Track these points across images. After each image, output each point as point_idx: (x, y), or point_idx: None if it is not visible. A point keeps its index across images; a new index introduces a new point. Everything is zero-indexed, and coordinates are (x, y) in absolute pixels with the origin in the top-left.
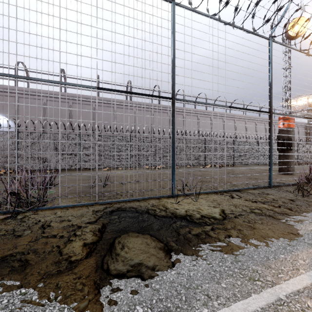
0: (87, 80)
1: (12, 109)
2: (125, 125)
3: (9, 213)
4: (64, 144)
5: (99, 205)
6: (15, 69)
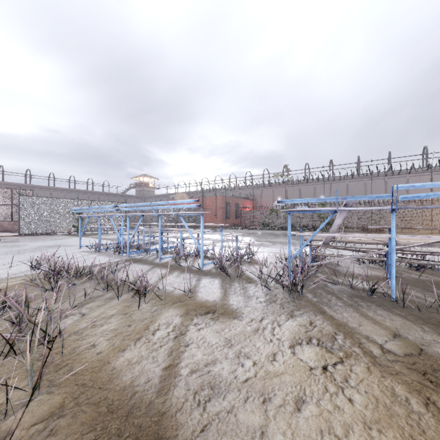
0: (379, 160)
1: (327, 191)
2: (419, 191)
3: (376, 232)
4: (368, 213)
5: (400, 233)
6: (329, 166)
